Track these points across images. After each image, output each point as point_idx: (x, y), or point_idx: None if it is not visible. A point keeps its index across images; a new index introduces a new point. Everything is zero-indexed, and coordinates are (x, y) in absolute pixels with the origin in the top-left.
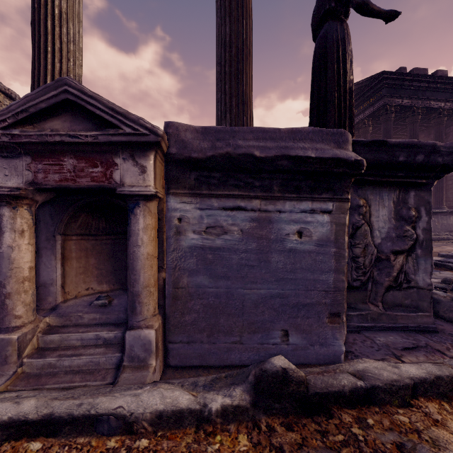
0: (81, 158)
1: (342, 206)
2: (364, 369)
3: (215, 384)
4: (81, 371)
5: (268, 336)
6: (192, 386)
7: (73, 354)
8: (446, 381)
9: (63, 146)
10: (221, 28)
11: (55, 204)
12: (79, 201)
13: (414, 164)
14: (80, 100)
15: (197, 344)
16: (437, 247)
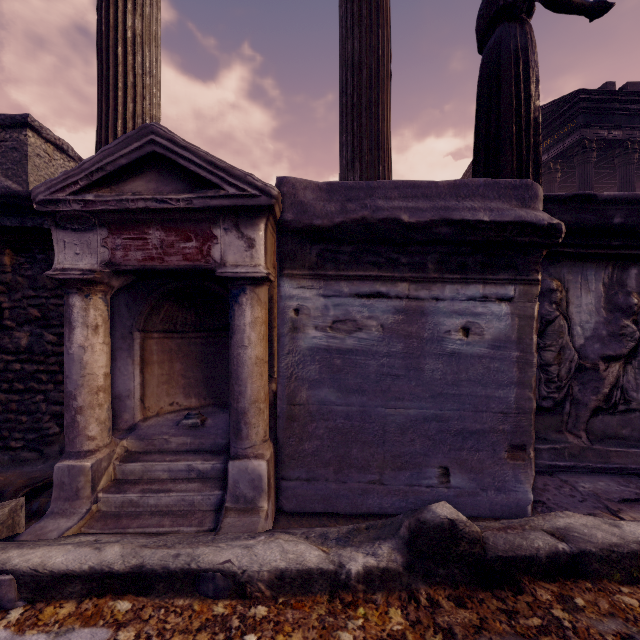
0: (170, 229)
1: (529, 291)
2: (567, 527)
3: (352, 538)
4: (171, 513)
5: (420, 475)
6: (321, 538)
7: (160, 490)
8: None
9: (148, 214)
10: (347, 43)
11: (133, 291)
12: (163, 286)
13: (637, 228)
14: (170, 152)
15: (321, 482)
16: None
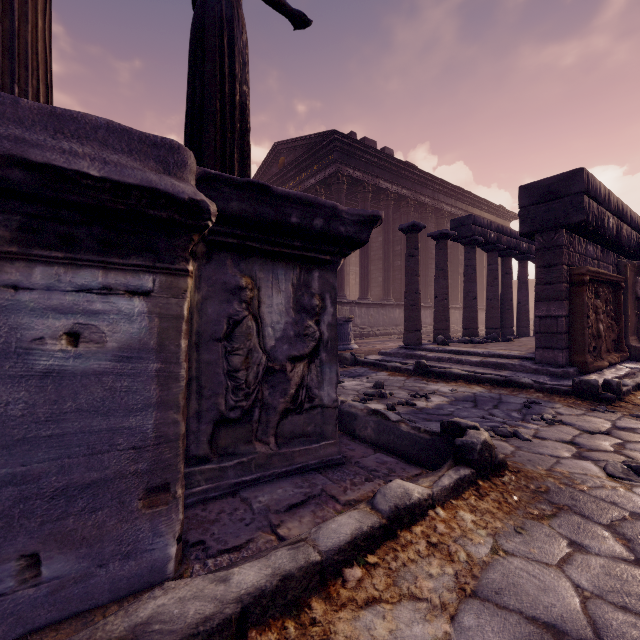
0: None
1: (175, 283)
2: (154, 615)
3: None
4: None
5: None
6: None
7: None
8: (298, 578)
9: None
10: None
11: None
12: None
13: (312, 231)
14: None
15: None
16: (382, 343)
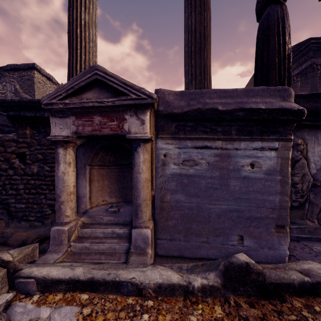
0: (104, 116)
1: (286, 144)
2: (309, 269)
3: (195, 269)
4: (105, 253)
5: (228, 239)
6: (179, 269)
7: (99, 242)
8: None
9: (93, 108)
10: (188, 20)
11: (85, 146)
12: (100, 144)
13: None
14: (104, 78)
15: (177, 241)
16: None
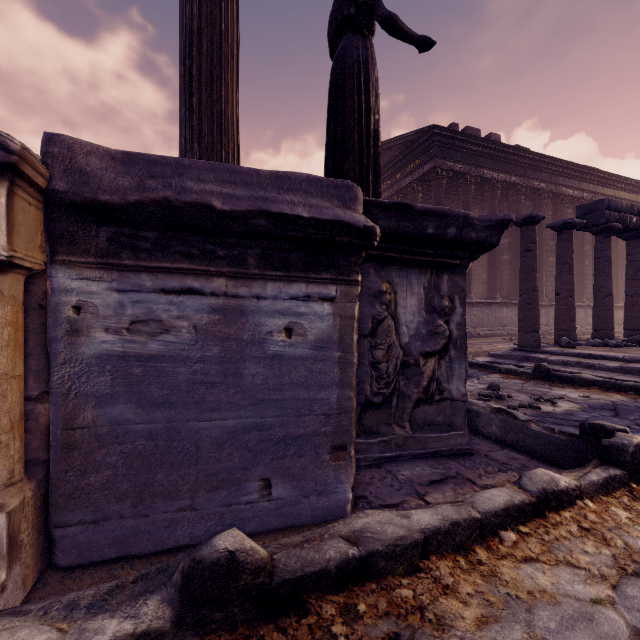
0: None
1: (350, 291)
2: (364, 528)
3: (112, 599)
4: None
5: (239, 492)
6: (67, 610)
7: None
8: (463, 527)
9: None
10: (185, 6)
11: None
12: None
13: (445, 239)
14: None
15: (114, 521)
16: (489, 345)
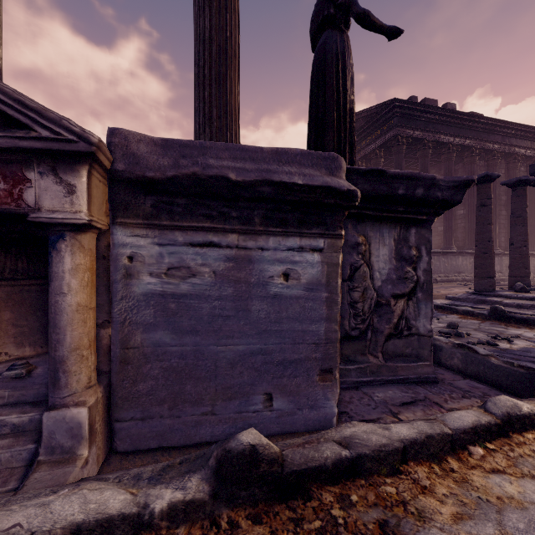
0: None
1: (335, 243)
2: (352, 435)
3: (165, 474)
4: None
5: (248, 402)
6: (134, 480)
7: None
8: (437, 440)
9: None
10: (199, 20)
11: None
12: None
13: (414, 198)
14: None
15: (156, 420)
16: (446, 289)
